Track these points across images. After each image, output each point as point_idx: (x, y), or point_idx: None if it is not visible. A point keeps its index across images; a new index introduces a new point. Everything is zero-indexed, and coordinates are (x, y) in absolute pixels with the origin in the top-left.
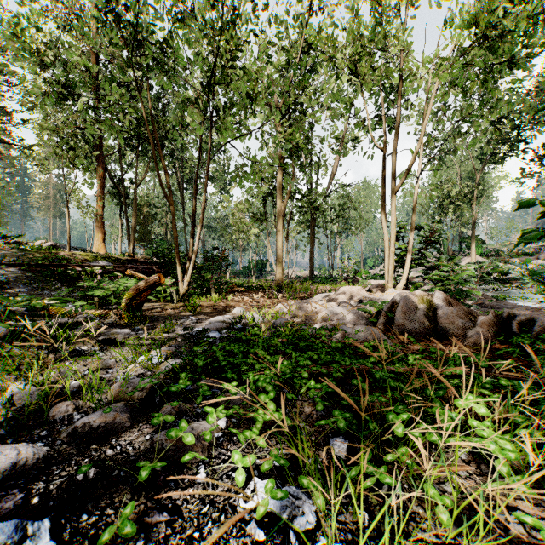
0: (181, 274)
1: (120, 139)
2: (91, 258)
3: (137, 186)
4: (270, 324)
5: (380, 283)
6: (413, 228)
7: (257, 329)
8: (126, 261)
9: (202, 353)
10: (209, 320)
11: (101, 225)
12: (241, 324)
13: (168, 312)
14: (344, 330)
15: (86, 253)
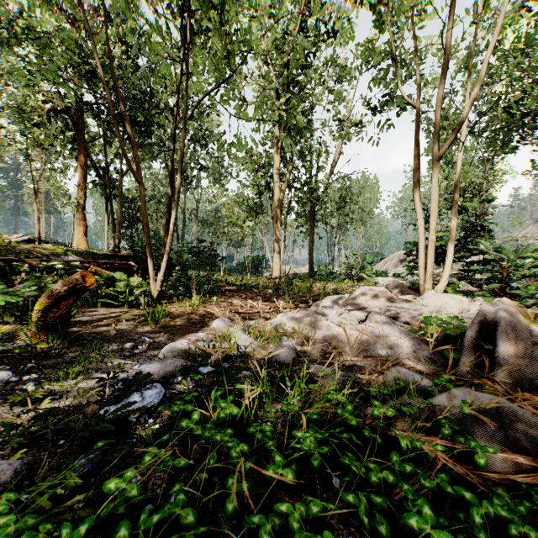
0: (154, 271)
1: (71, 95)
2: (59, 252)
3: (123, 175)
4: (265, 354)
5: (388, 280)
6: (456, 210)
7: (240, 375)
8: (102, 255)
9: (82, 482)
10: (164, 348)
11: (82, 217)
12: (215, 356)
13: (120, 325)
14: (415, 388)
15: (54, 246)
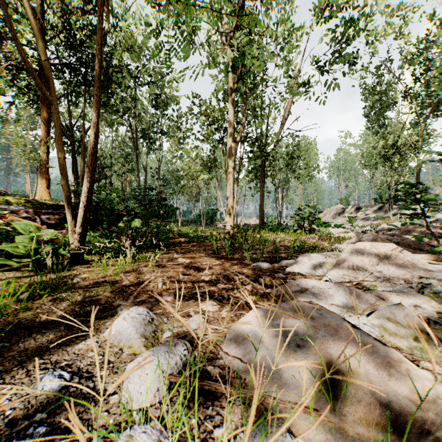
0: (73, 221)
1: None
2: (1, 202)
3: (85, 132)
4: None
5: (339, 231)
6: None
7: None
8: (51, 206)
9: None
10: None
11: (45, 171)
12: None
13: None
14: None
15: None
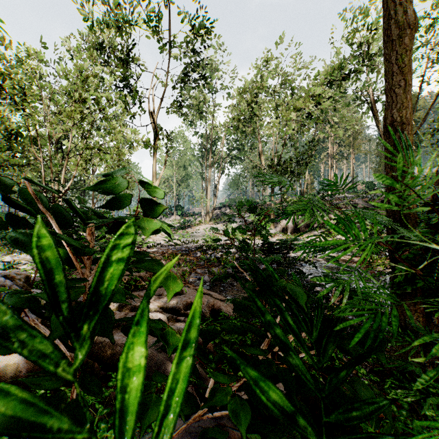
0: None
1: None
2: None
3: None
4: None
5: None
6: None
7: None
8: None
9: None
10: None
11: None
12: None
13: None
14: None
15: None
